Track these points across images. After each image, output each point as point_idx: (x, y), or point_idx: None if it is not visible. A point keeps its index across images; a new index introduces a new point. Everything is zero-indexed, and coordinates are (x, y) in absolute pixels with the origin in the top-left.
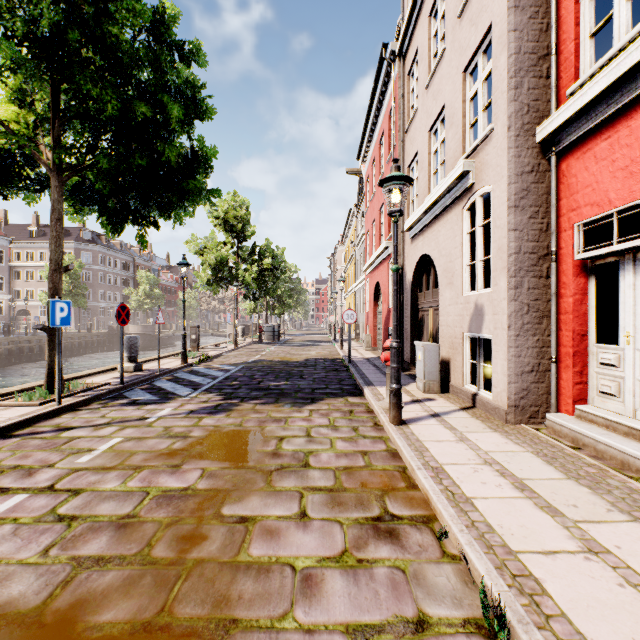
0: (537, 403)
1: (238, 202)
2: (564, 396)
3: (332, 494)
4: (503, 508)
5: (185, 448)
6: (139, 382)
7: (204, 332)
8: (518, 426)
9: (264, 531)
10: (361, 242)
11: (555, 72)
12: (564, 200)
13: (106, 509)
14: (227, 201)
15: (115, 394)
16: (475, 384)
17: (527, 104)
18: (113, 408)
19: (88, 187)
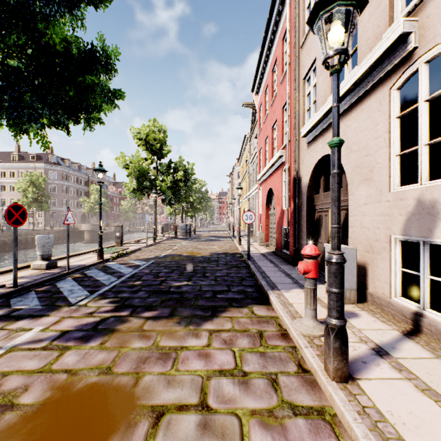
0: None
1: (158, 128)
2: None
3: None
4: None
5: None
6: (40, 283)
7: (137, 229)
8: None
9: None
10: (254, 159)
11: None
12: None
13: None
14: (149, 127)
15: (1, 300)
16: (405, 296)
17: None
18: None
19: None
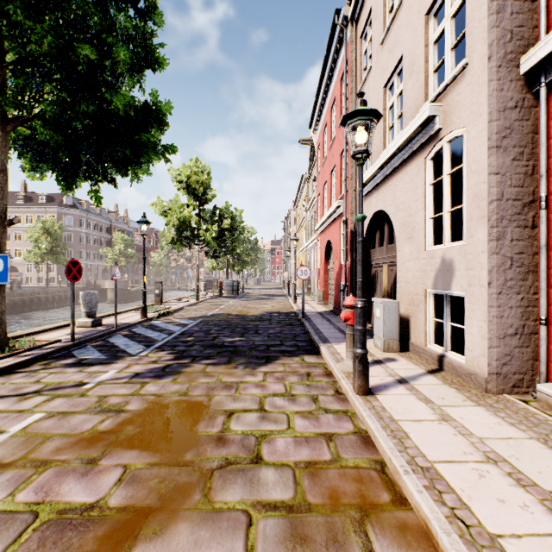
0: (521, 370)
1: (200, 168)
2: None
3: (292, 518)
4: None
5: (113, 429)
6: (93, 338)
7: (172, 287)
8: (501, 397)
9: None
10: (312, 205)
11: None
12: None
13: None
14: (190, 167)
15: (63, 352)
16: (438, 343)
17: (510, 30)
18: (53, 370)
19: (40, 141)
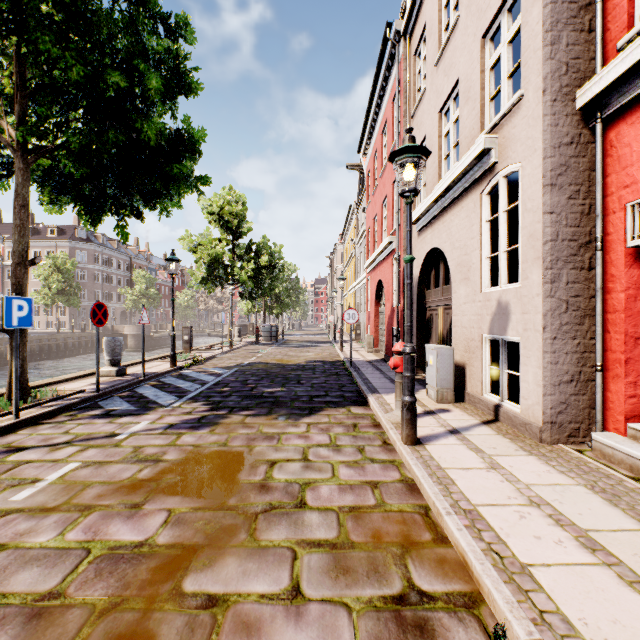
0: (578, 419)
1: (234, 197)
2: (613, 411)
3: (335, 553)
4: (577, 585)
5: (153, 478)
6: (119, 389)
7: (201, 332)
8: (556, 447)
9: (238, 625)
10: (362, 239)
11: (601, 22)
12: (613, 176)
13: (23, 582)
14: (222, 196)
15: (89, 403)
16: (495, 393)
17: (566, 63)
18: (81, 421)
19: (62, 172)
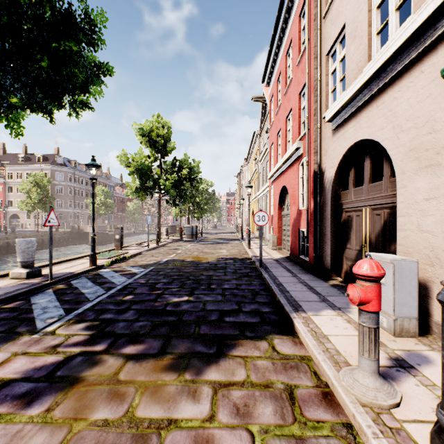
0: None
1: (162, 124)
2: None
3: None
4: None
5: None
6: (11, 297)
7: (142, 231)
8: None
9: None
10: (264, 157)
11: None
12: None
13: None
14: (152, 122)
15: None
16: None
17: None
18: None
19: None
